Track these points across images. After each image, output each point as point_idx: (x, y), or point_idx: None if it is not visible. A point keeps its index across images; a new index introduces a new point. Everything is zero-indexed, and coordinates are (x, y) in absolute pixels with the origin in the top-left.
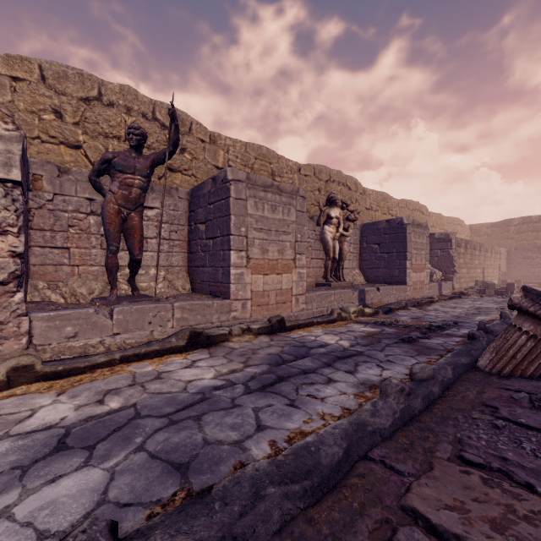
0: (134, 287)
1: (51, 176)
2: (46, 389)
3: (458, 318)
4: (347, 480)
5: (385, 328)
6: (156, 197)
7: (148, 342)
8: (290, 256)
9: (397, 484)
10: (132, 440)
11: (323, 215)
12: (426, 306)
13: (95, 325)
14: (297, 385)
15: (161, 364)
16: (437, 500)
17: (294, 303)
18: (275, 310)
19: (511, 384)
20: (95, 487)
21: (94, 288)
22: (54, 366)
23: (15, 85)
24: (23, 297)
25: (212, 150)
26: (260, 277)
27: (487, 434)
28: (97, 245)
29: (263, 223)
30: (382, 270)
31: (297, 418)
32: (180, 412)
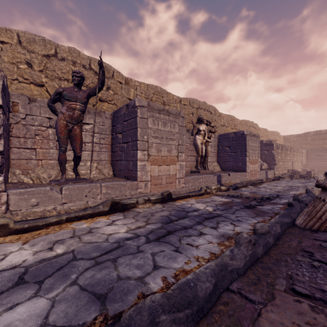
0: (77, 173)
1: (24, 103)
2: (16, 240)
3: (279, 192)
4: (216, 307)
5: (234, 199)
6: (91, 117)
7: (84, 208)
8: (175, 154)
9: (251, 310)
10: (69, 277)
11: (195, 128)
12: (258, 185)
13: (51, 197)
14: (180, 237)
15: (92, 223)
16: (280, 323)
17: (177, 183)
18: (166, 188)
19: (319, 236)
20: (40, 313)
21: (51, 174)
22: (22, 224)
23: (2, 46)
24: (2, 179)
25: (126, 89)
26: (156, 167)
27: (308, 272)
28: (54, 147)
29: (158, 133)
30: (231, 162)
31: (180, 260)
32: (103, 255)
